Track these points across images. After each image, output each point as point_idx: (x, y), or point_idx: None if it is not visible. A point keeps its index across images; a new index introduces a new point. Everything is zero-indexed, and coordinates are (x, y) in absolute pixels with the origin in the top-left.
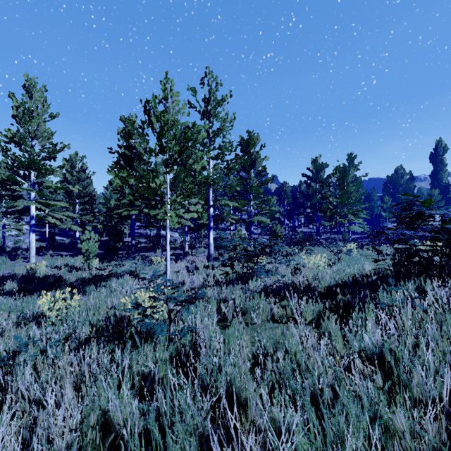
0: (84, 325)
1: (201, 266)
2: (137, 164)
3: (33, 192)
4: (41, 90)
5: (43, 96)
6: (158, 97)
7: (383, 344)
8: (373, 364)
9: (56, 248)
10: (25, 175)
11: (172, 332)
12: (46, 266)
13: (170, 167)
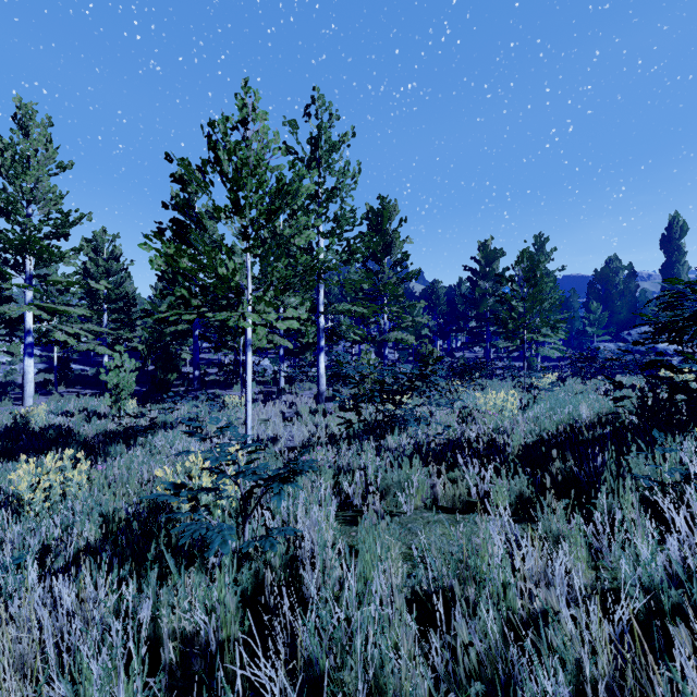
0: (90, 518)
1: (306, 410)
2: (195, 235)
3: (29, 290)
4: (44, 124)
5: (46, 134)
6: (231, 120)
7: (685, 568)
8: (683, 621)
9: (71, 383)
10: (17, 264)
11: (247, 540)
12: (48, 412)
13: (253, 240)
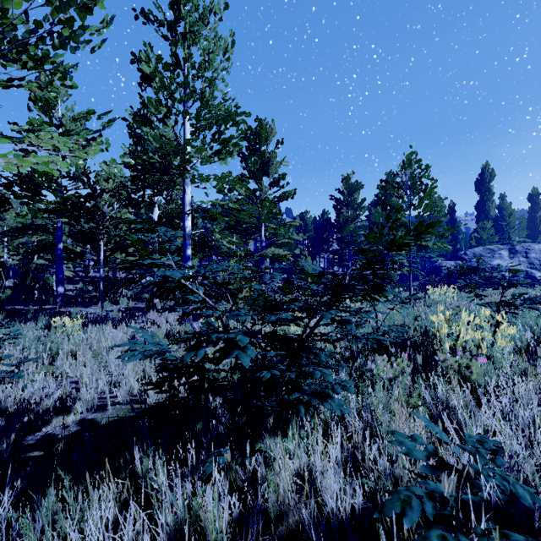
0: None
1: (159, 336)
2: None
3: None
4: None
5: None
6: None
7: None
8: None
9: None
10: None
11: None
12: None
13: None
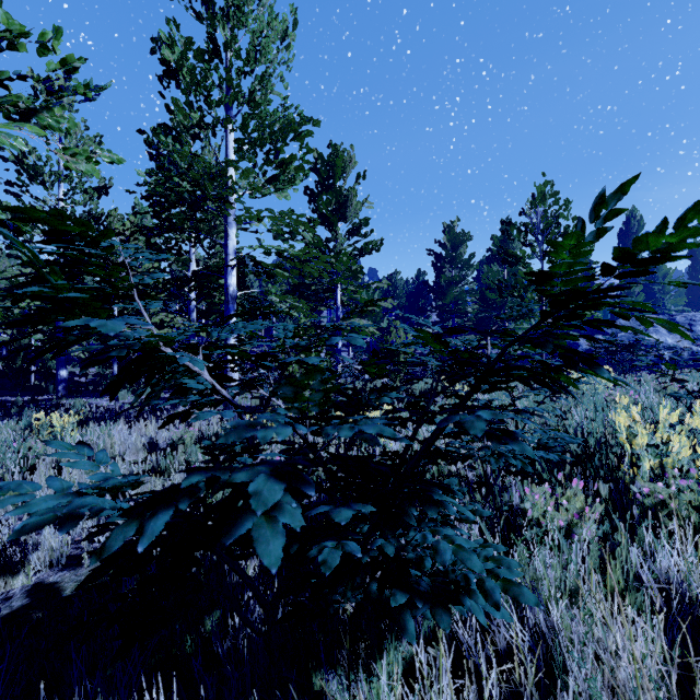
0: None
1: (187, 440)
2: None
3: None
4: None
5: None
6: None
7: None
8: None
9: None
10: None
11: None
12: None
13: None
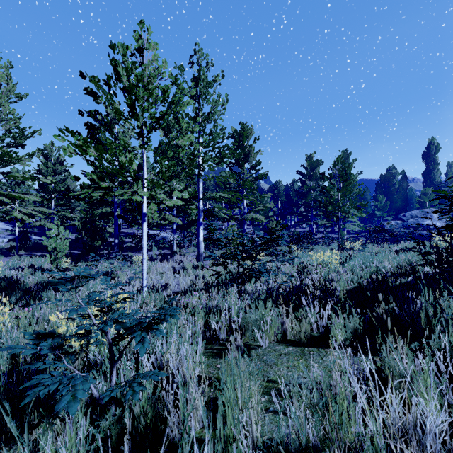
0: (0, 354)
1: (190, 266)
2: (103, 133)
3: None
4: (6, 66)
5: (7, 73)
6: (130, 48)
7: None
8: None
9: (29, 248)
10: None
11: (112, 386)
12: (6, 268)
13: (146, 138)
